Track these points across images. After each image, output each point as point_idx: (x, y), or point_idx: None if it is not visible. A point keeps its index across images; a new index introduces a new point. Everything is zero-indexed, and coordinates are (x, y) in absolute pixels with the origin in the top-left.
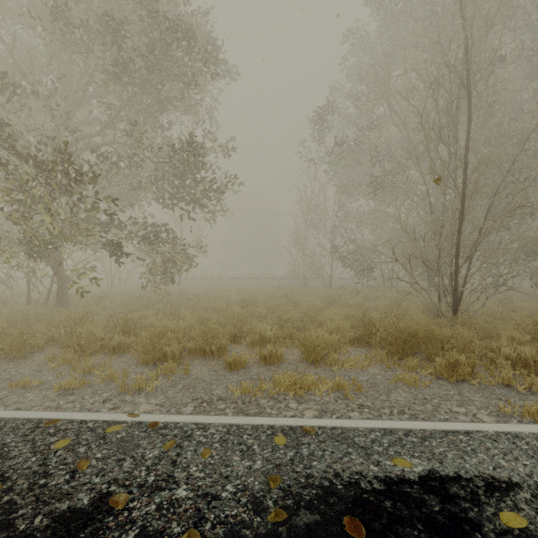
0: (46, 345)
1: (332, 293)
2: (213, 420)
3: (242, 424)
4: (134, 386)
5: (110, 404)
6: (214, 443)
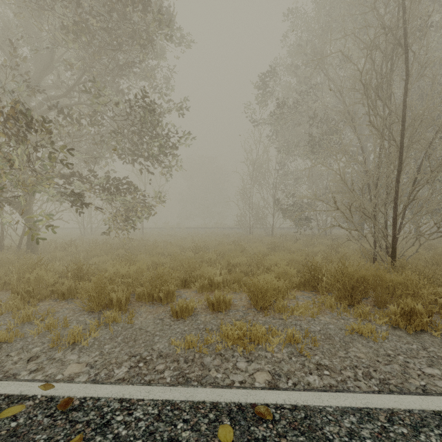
0: (1, 289)
1: (275, 240)
2: (143, 394)
3: (179, 400)
4: (68, 339)
5: (33, 365)
6: (136, 439)
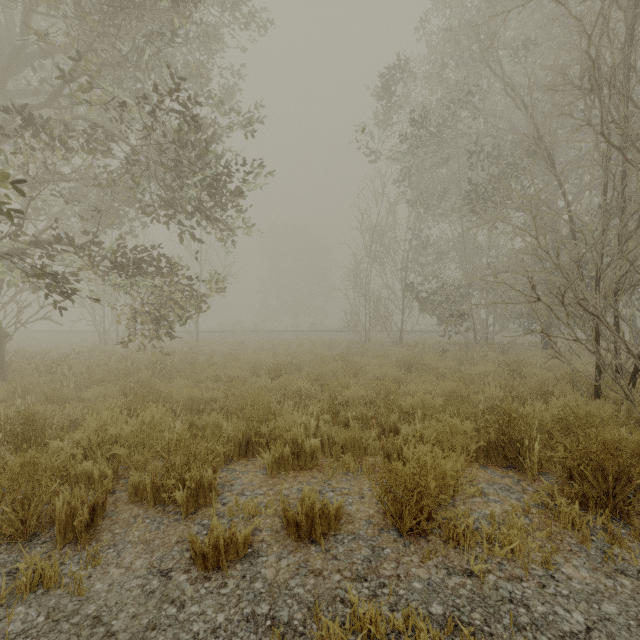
0: None
1: (407, 353)
2: None
3: None
4: None
5: None
6: None
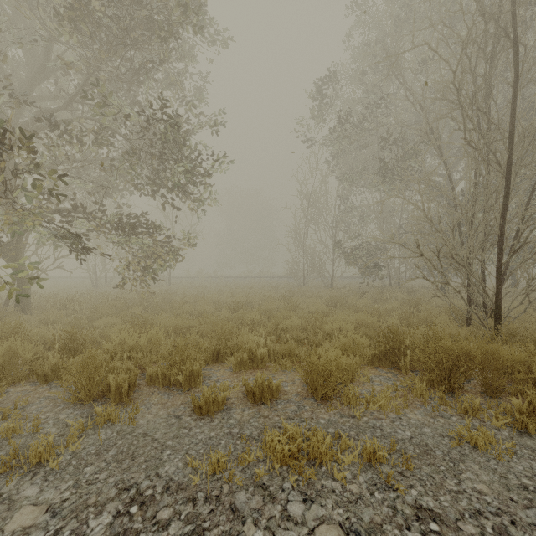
0: None
1: (335, 294)
2: None
3: None
4: (30, 457)
5: None
6: None
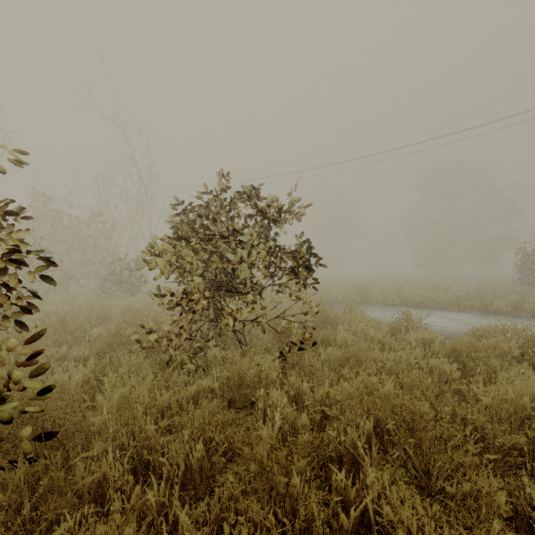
0: None
1: None
2: None
3: None
4: None
5: None
6: None
